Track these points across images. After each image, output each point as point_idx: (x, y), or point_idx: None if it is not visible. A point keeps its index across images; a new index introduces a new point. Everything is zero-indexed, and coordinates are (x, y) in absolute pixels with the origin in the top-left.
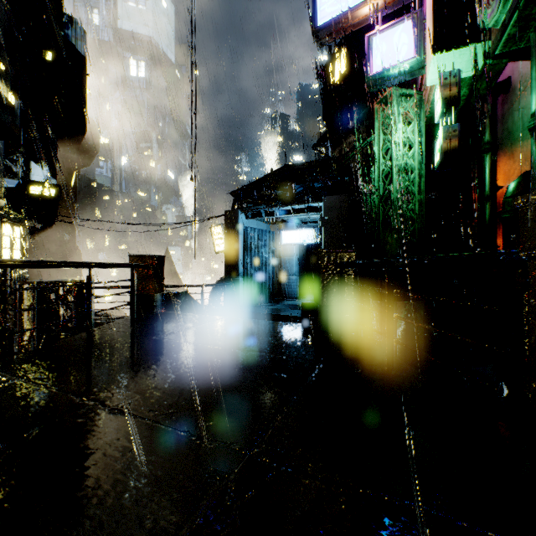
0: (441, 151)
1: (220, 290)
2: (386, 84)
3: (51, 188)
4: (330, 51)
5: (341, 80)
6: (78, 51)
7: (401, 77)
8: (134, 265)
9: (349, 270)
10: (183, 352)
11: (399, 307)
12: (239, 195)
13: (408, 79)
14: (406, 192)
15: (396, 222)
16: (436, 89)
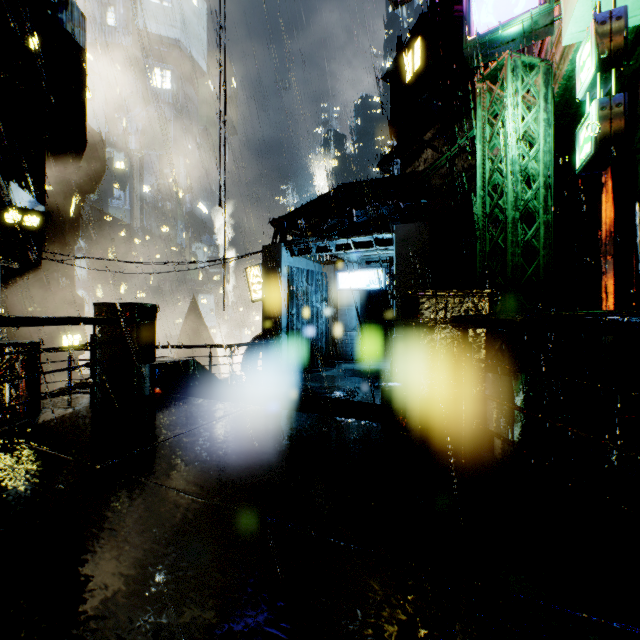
0: (596, 138)
1: (257, 350)
2: (493, 53)
3: (34, 215)
4: (399, 44)
5: (414, 79)
6: (75, 41)
7: (517, 41)
8: (95, 319)
9: (476, 332)
10: (126, 524)
11: (516, 382)
12: (281, 225)
13: (527, 44)
14: (523, 211)
15: (512, 254)
16: (582, 45)
